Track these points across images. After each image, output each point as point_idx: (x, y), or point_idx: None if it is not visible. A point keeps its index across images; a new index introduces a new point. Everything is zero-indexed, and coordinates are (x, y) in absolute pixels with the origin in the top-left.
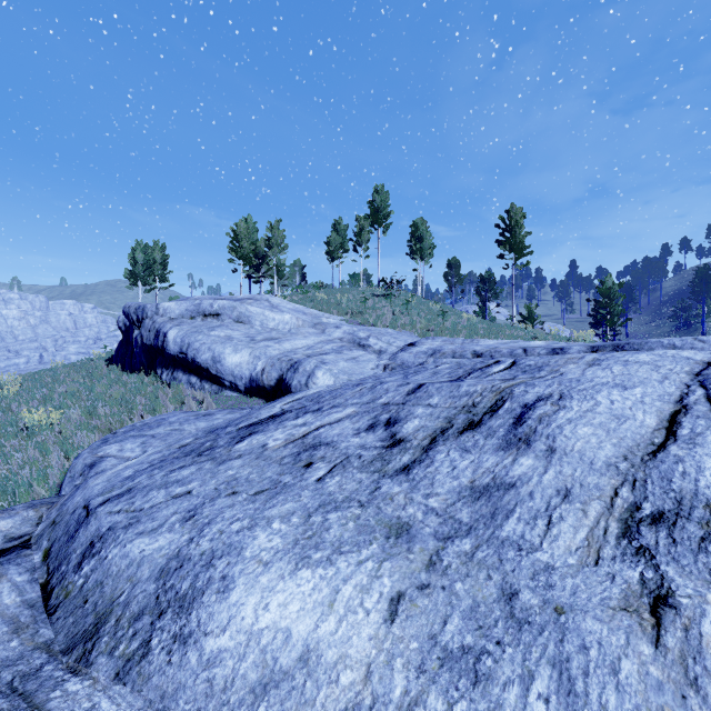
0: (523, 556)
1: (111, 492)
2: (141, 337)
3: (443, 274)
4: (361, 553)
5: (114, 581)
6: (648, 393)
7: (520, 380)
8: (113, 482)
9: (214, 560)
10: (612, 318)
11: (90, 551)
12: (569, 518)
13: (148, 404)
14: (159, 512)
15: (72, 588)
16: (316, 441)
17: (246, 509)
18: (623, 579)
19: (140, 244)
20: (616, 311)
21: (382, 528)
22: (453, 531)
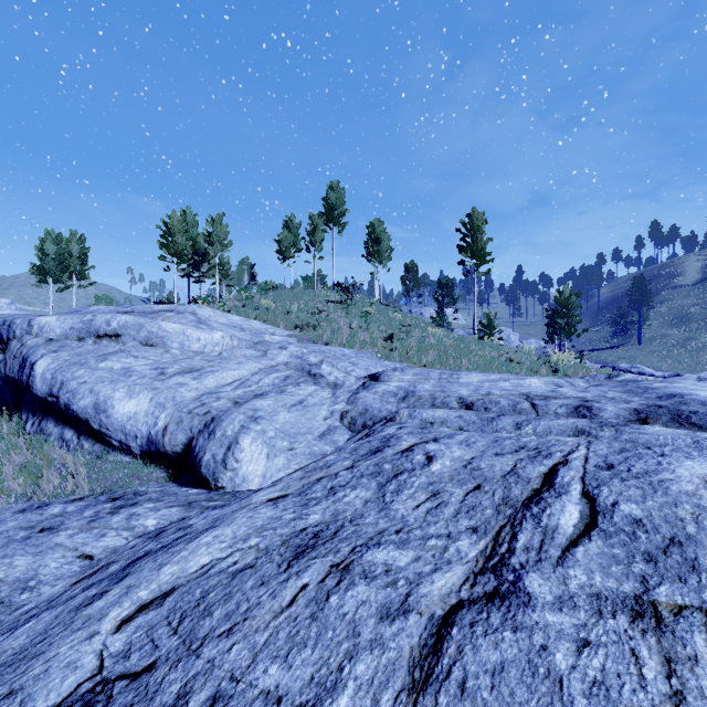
0: None
1: None
2: (6, 364)
3: (401, 278)
4: None
5: None
6: None
7: (704, 649)
8: None
9: None
10: (570, 328)
11: None
12: None
13: None
14: None
15: None
16: None
17: None
18: None
19: (51, 234)
20: (573, 322)
21: None
22: None
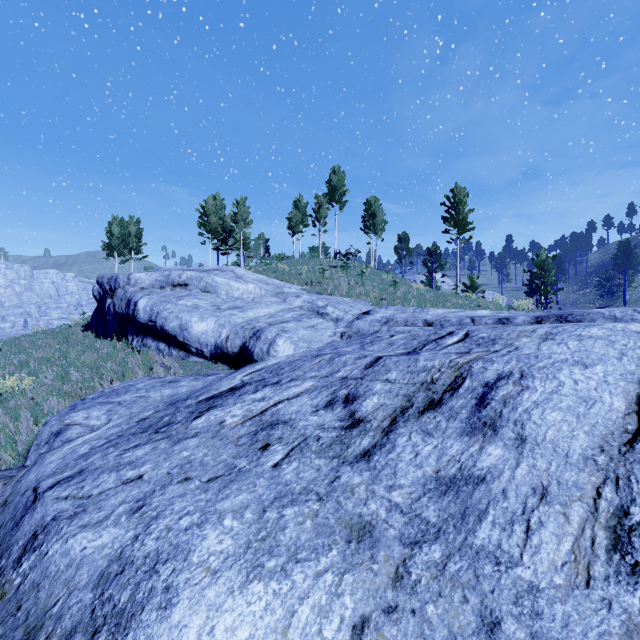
0: (502, 571)
1: (63, 473)
2: (114, 305)
3: (394, 248)
4: (319, 562)
5: (51, 584)
6: (609, 372)
7: (476, 354)
8: (68, 460)
9: (159, 565)
10: (546, 287)
11: (32, 544)
12: (549, 523)
13: (117, 371)
14: (107, 500)
15: (8, 588)
16: (273, 419)
17: (197, 500)
18: (622, 607)
19: (116, 219)
20: (549, 281)
21: (342, 528)
22: (420, 534)
